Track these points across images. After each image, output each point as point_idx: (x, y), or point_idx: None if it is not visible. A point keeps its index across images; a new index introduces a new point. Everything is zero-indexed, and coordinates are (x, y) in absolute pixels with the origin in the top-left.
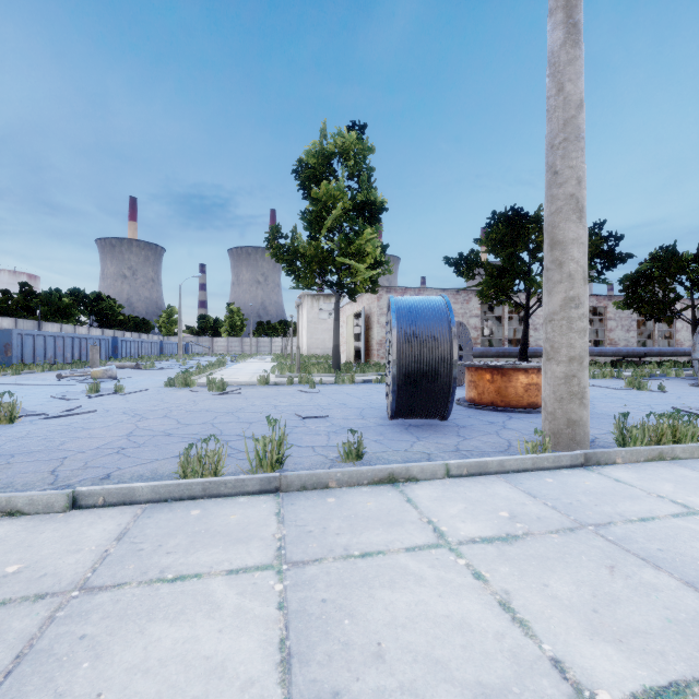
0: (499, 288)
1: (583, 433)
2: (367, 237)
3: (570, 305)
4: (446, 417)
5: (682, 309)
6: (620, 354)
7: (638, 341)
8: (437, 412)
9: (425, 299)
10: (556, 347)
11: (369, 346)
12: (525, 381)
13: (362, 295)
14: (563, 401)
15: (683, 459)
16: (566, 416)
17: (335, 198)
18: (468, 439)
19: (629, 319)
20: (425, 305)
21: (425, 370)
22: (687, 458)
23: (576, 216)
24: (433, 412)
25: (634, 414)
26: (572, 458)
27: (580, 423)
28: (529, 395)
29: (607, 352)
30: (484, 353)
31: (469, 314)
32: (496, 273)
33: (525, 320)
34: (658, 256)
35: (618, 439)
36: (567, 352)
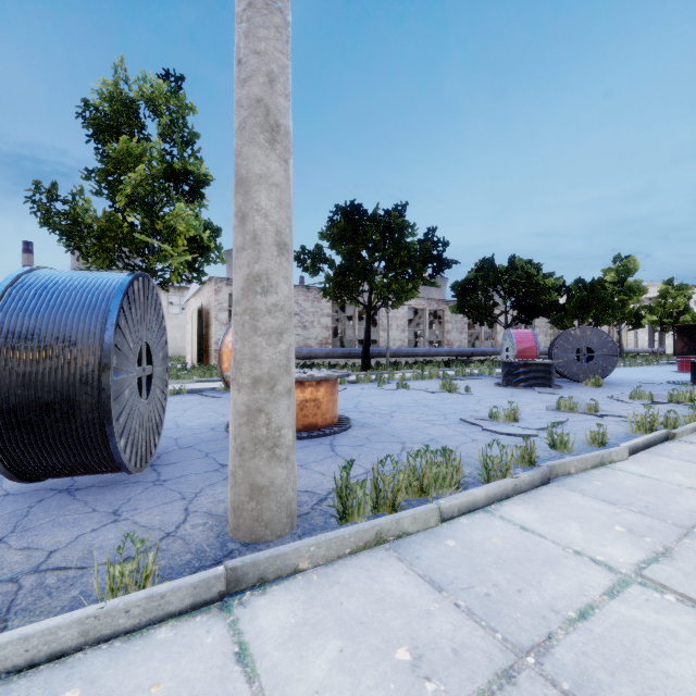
0: (343, 287)
1: (277, 505)
2: (180, 213)
3: (255, 288)
4: (126, 472)
5: (499, 315)
6: (453, 354)
7: (469, 342)
8: (104, 466)
9: (92, 276)
10: (238, 361)
11: (209, 346)
12: (301, 397)
13: (203, 287)
14: (244, 454)
15: (413, 533)
16: (248, 480)
17: (135, 158)
18: (111, 524)
19: (462, 322)
20: (79, 284)
21: (47, 401)
22: (420, 530)
23: (264, 137)
24: (96, 466)
25: (420, 431)
26: (198, 589)
27: (271, 489)
28: (305, 415)
29: (443, 352)
30: (330, 354)
31: (320, 312)
32: (344, 271)
33: (368, 320)
34: (481, 266)
35: (335, 506)
36: (250, 369)
